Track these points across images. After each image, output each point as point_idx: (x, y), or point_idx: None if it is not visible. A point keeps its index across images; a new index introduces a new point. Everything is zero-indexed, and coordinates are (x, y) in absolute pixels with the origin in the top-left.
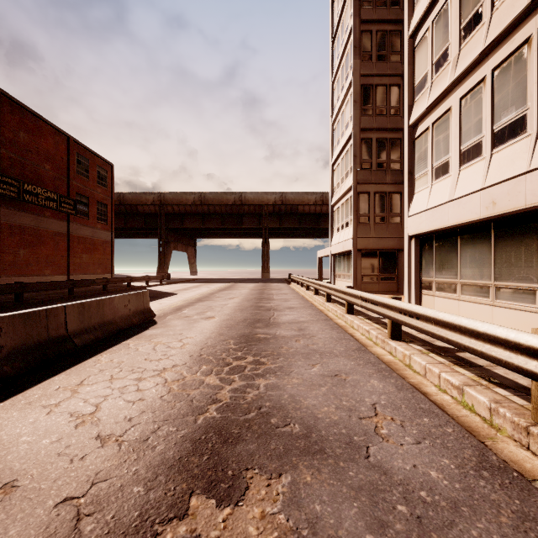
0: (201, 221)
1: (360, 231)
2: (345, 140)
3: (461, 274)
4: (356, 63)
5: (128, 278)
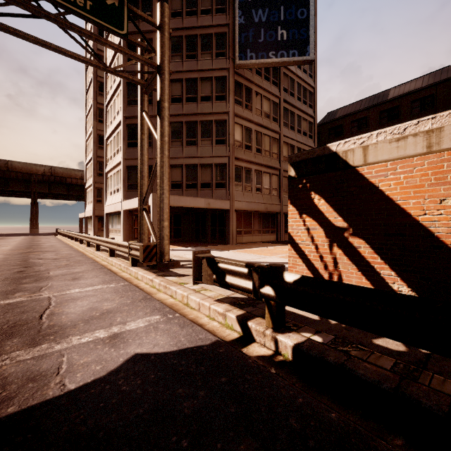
0: None
1: (97, 207)
2: (90, 158)
3: (114, 227)
4: (94, 123)
5: None
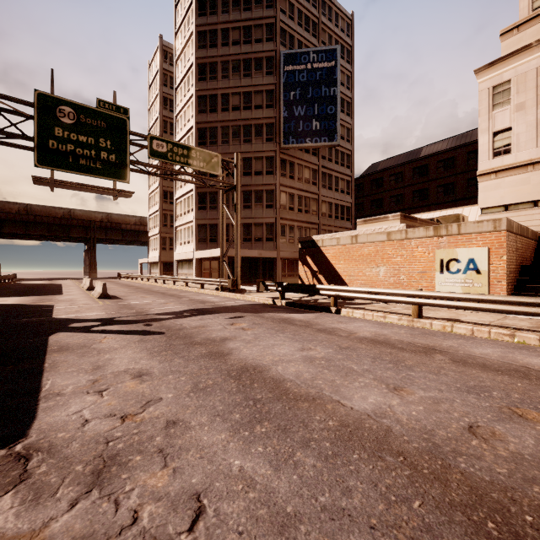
0: (24, 228)
1: (162, 254)
2: (156, 210)
3: (184, 271)
4: (160, 180)
5: (6, 276)
